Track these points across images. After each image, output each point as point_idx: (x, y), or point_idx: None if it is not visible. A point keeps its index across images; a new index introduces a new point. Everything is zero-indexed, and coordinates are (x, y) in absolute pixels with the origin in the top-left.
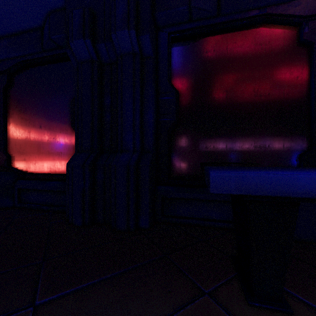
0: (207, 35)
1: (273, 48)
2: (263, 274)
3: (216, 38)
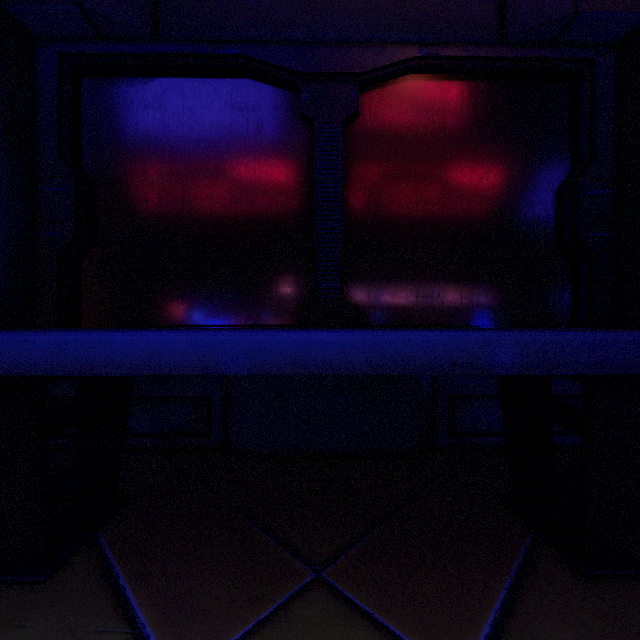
0: (148, 74)
1: (261, 120)
2: (4, 521)
3: (163, 83)
